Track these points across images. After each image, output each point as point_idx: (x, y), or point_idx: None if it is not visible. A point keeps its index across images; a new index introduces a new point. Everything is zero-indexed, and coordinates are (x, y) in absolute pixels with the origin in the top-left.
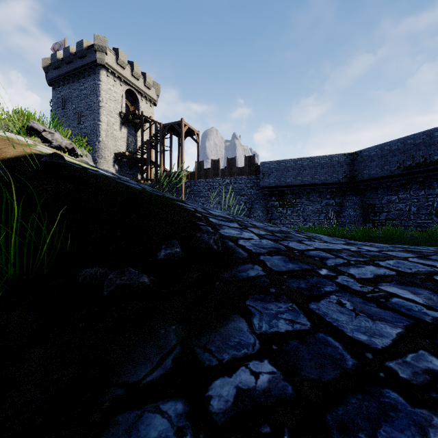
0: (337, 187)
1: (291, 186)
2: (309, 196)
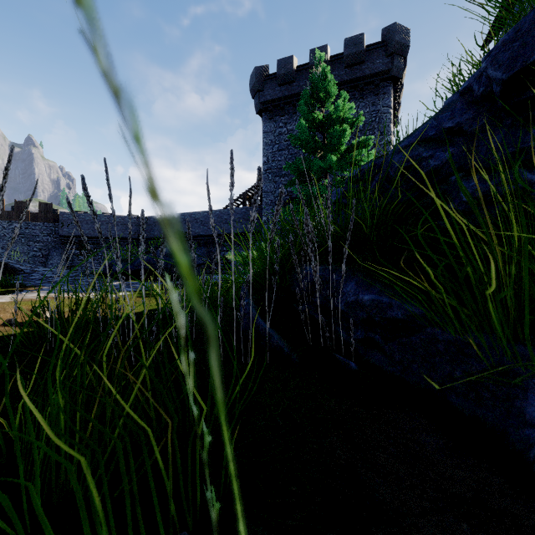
0: (132, 242)
1: (93, 237)
2: (109, 247)
